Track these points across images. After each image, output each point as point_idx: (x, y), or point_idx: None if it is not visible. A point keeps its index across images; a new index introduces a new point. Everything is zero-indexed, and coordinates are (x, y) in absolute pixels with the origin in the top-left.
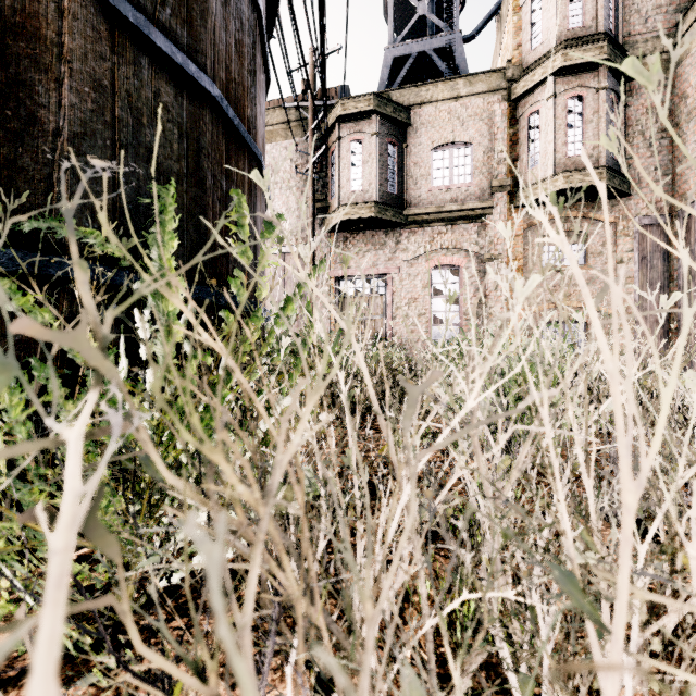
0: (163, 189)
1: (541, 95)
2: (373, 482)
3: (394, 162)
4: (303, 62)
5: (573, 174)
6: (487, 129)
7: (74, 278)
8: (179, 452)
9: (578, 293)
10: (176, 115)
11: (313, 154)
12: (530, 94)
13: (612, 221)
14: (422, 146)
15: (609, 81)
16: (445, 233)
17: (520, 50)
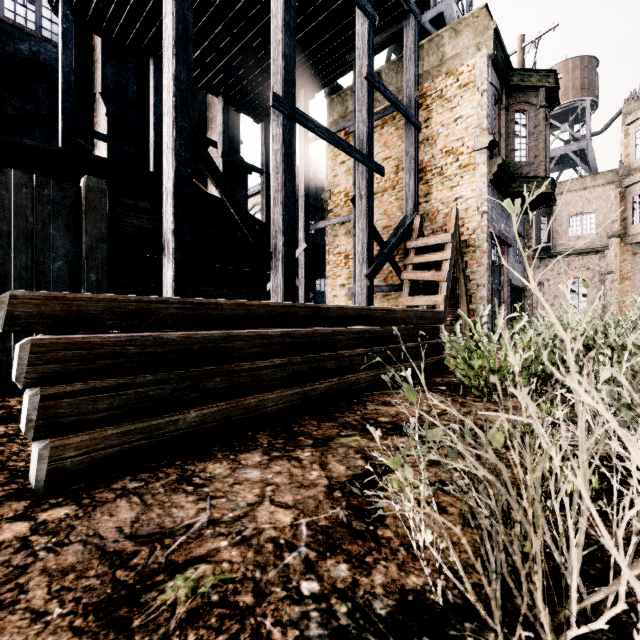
0: None
1: (639, 187)
2: None
3: (544, 226)
4: None
5: None
6: (605, 204)
7: None
8: None
9: None
10: None
11: None
12: (633, 185)
13: None
14: (562, 215)
15: None
16: (577, 260)
17: (628, 158)
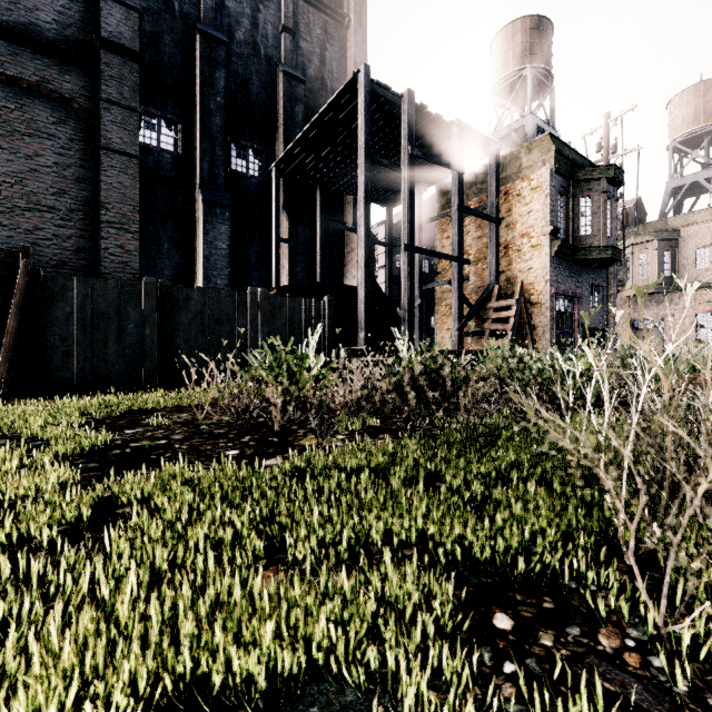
0: None
1: None
2: None
3: (668, 259)
4: None
5: None
6: None
7: None
8: None
9: None
10: None
11: None
12: None
13: None
14: (688, 248)
15: None
16: (705, 294)
17: None
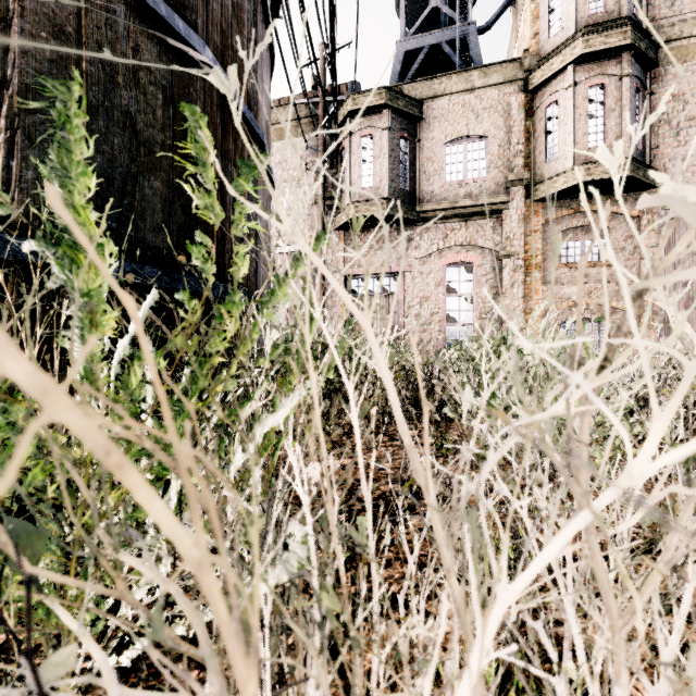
0: (61, 87)
1: (559, 84)
2: (388, 501)
3: (406, 157)
4: (313, 54)
5: (595, 166)
6: (503, 122)
7: (26, 262)
8: (124, 492)
9: (599, 290)
10: (160, 78)
11: (323, 151)
12: (548, 83)
13: (636, 215)
14: (435, 140)
15: (633, 67)
16: (459, 229)
17: (537, 39)
